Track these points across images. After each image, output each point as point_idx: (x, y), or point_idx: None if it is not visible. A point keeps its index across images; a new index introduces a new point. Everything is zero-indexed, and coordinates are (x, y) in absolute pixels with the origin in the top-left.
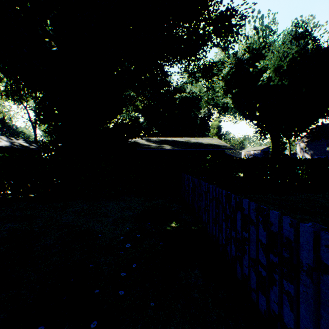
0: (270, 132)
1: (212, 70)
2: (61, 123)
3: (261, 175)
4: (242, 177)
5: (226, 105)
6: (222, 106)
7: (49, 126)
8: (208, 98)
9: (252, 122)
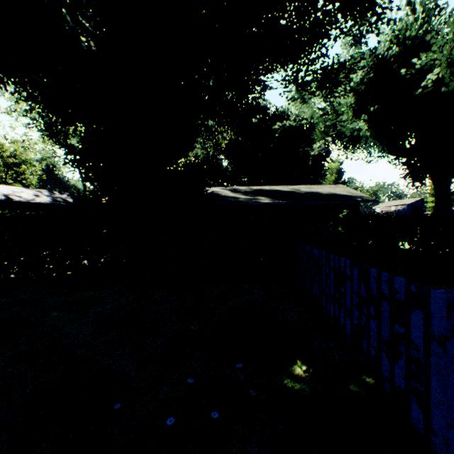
0: (432, 174)
1: (337, 75)
2: (105, 165)
3: (451, 246)
4: (410, 250)
5: (357, 133)
6: (348, 137)
7: (87, 169)
8: (326, 126)
9: (399, 159)
